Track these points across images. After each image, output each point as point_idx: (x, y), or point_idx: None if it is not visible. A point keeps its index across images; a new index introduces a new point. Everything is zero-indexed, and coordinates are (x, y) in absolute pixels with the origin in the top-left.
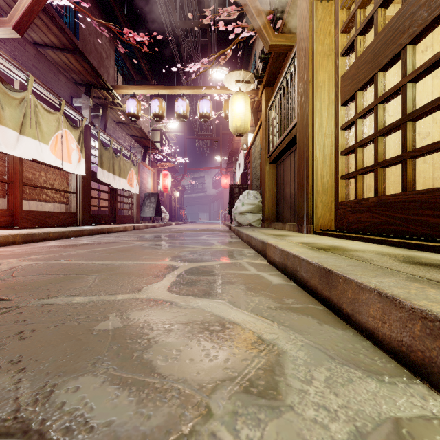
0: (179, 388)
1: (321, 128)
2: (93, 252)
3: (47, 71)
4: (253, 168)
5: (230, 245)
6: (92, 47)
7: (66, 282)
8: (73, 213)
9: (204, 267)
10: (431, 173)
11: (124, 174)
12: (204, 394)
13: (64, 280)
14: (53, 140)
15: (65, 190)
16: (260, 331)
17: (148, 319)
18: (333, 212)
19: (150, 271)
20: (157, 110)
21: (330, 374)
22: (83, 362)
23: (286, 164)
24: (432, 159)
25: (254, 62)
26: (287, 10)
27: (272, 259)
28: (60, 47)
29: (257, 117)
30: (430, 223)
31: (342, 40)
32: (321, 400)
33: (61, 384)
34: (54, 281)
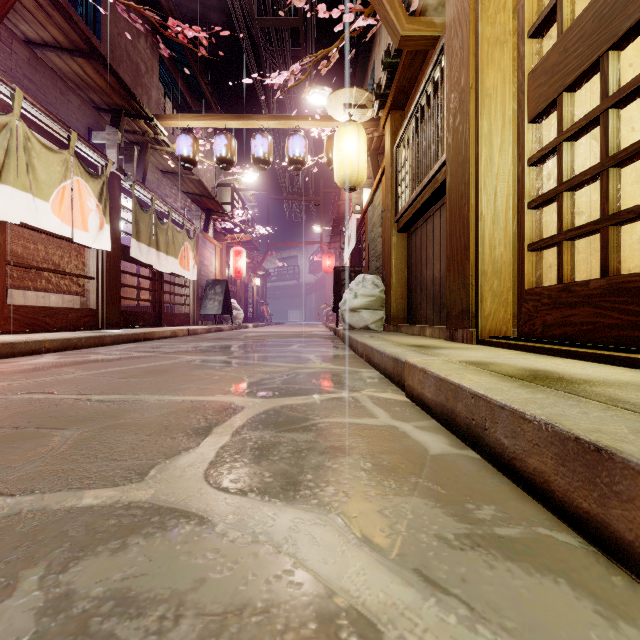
0: None
1: (490, 166)
2: (101, 376)
3: (48, 87)
4: (370, 241)
5: (337, 362)
6: (123, 55)
7: None
8: (91, 309)
9: (290, 408)
10: None
11: (174, 250)
12: None
13: (0, 444)
14: (56, 194)
15: (78, 274)
16: None
17: (120, 594)
18: (511, 306)
19: (186, 420)
20: (224, 151)
21: None
22: None
23: (425, 231)
24: None
25: (371, 80)
26: None
27: (417, 393)
28: (67, 48)
29: (377, 163)
30: None
31: (530, 9)
32: None
33: None
34: None
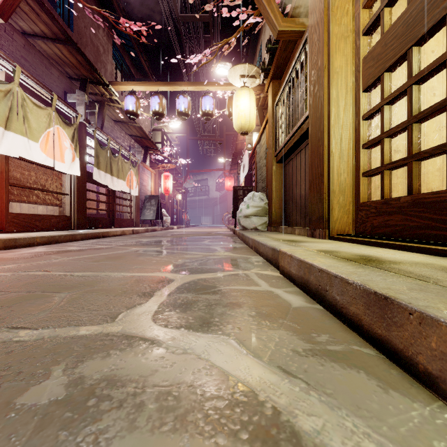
0: None
1: (338, 120)
2: (77, 260)
3: (37, 64)
4: (258, 169)
5: (235, 252)
6: (88, 41)
7: (22, 305)
8: (66, 216)
9: (204, 280)
10: None
11: (123, 175)
12: None
13: (21, 301)
14: (43, 137)
15: (58, 192)
16: (291, 407)
17: (110, 377)
18: (352, 214)
19: (137, 287)
20: (157, 107)
21: None
22: None
23: (295, 163)
24: None
25: (259, 58)
26: None
27: (287, 271)
28: (51, 37)
29: (262, 115)
30: None
31: (363, 16)
32: None
33: None
34: (8, 302)
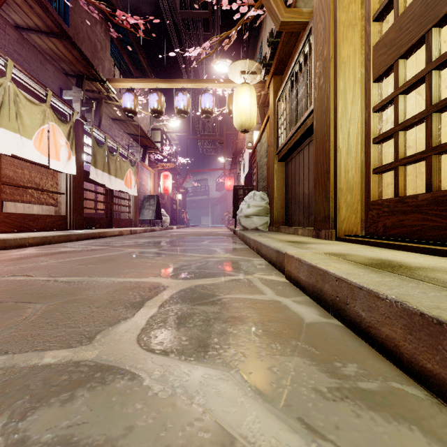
0: None
1: (345, 113)
2: (66, 263)
3: (31, 59)
4: (259, 168)
5: (235, 253)
6: (85, 36)
7: None
8: (62, 216)
9: (202, 287)
10: None
11: (121, 174)
12: None
13: None
14: (37, 134)
15: (53, 191)
16: None
17: (65, 440)
18: (360, 213)
19: (125, 296)
20: (156, 105)
21: None
22: None
23: (298, 161)
24: None
25: (259, 55)
26: None
27: (294, 276)
28: (45, 31)
29: (263, 113)
30: None
31: (374, 1)
32: None
33: None
34: None
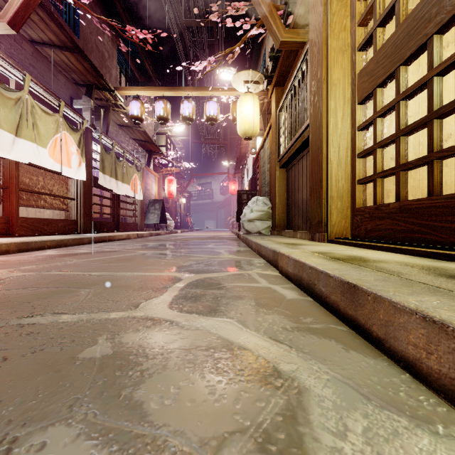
0: (174, 445)
1: (336, 129)
2: (91, 262)
3: (45, 71)
4: (262, 173)
5: (238, 254)
6: (93, 46)
7: (55, 297)
8: (73, 220)
9: (210, 278)
10: (453, 177)
11: (127, 179)
12: (207, 454)
13: (53, 295)
14: (51, 143)
15: (65, 196)
16: (276, 359)
17: (143, 343)
18: (349, 218)
19: (151, 284)
20: (162, 112)
21: (368, 422)
22: (57, 405)
23: (297, 168)
24: (454, 162)
25: (263, 62)
26: (299, 4)
27: (285, 270)
28: (58, 45)
29: (266, 120)
30: None
31: (358, 33)
32: None
33: (23, 439)
34: (42, 295)
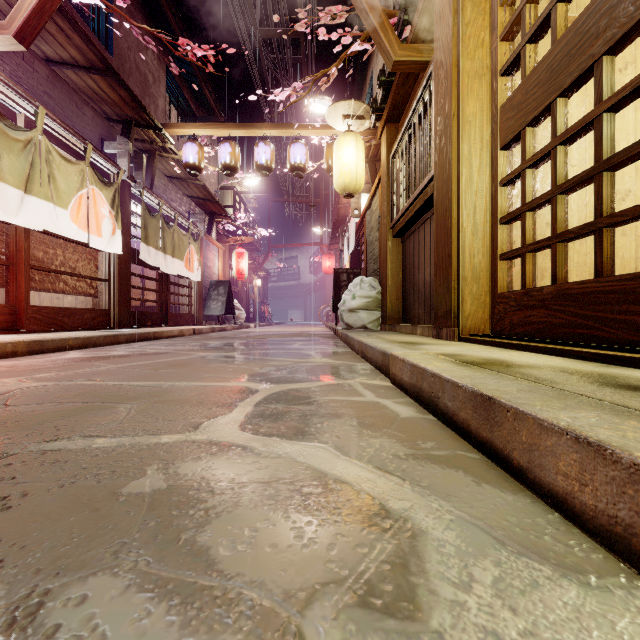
0: (251, 599)
1: (470, 184)
2: (130, 368)
3: (65, 102)
4: (368, 244)
5: (335, 358)
6: (132, 67)
7: (85, 415)
8: (104, 310)
9: (296, 390)
10: (633, 251)
11: (180, 253)
12: (293, 609)
13: (82, 412)
14: (74, 203)
15: (93, 277)
16: (384, 495)
17: (207, 475)
18: (488, 308)
19: (215, 398)
20: (228, 159)
21: (500, 572)
22: (98, 550)
23: (417, 238)
24: (634, 229)
25: (369, 89)
26: (420, 10)
27: (399, 379)
28: (84, 66)
29: (374, 170)
30: (639, 325)
31: (501, 52)
32: (489, 621)
33: (58, 591)
34: (68, 413)
